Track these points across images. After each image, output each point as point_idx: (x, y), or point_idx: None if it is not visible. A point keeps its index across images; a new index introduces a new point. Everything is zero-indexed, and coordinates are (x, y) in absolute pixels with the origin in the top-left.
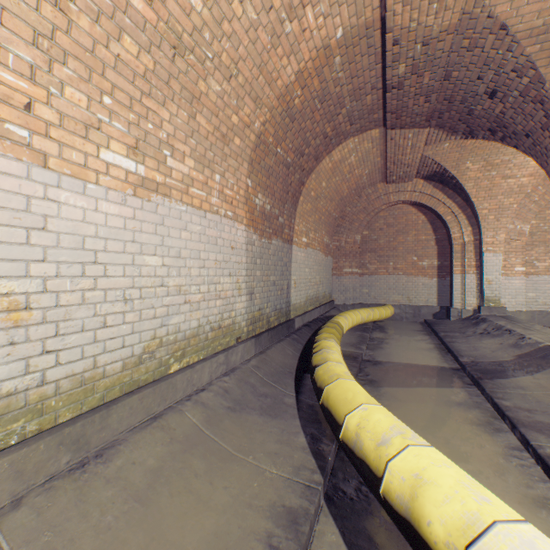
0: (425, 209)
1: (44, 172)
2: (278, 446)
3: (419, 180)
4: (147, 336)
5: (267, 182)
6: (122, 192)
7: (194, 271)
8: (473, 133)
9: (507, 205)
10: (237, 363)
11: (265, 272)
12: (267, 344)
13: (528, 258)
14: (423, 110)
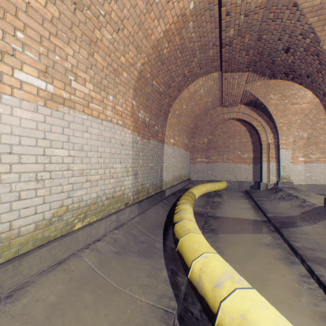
0: (245, 123)
1: None
2: (147, 279)
3: (242, 106)
4: (56, 205)
5: (147, 103)
6: (34, 102)
7: (94, 160)
8: (275, 75)
9: (294, 121)
10: (125, 220)
11: (146, 161)
12: (147, 206)
13: (306, 152)
14: (244, 60)
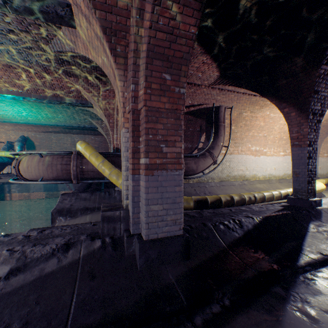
0: None
1: (276, 157)
2: None
3: None
4: (283, 173)
5: None
6: (281, 157)
7: (289, 165)
8: None
9: None
10: None
11: None
12: None
13: None
14: None
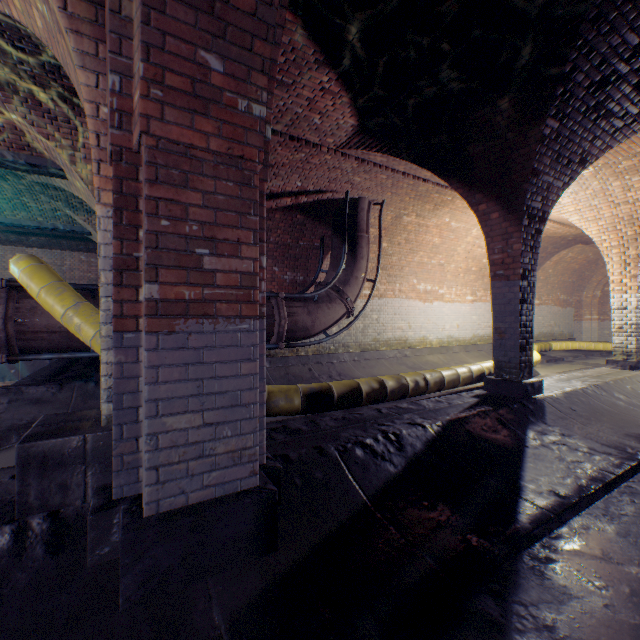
0: None
1: (460, 304)
2: None
3: None
4: (472, 334)
5: None
6: (469, 304)
7: (482, 320)
8: None
9: None
10: None
11: None
12: None
13: None
14: None
